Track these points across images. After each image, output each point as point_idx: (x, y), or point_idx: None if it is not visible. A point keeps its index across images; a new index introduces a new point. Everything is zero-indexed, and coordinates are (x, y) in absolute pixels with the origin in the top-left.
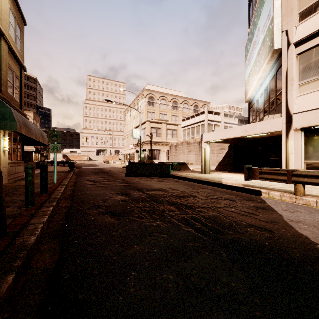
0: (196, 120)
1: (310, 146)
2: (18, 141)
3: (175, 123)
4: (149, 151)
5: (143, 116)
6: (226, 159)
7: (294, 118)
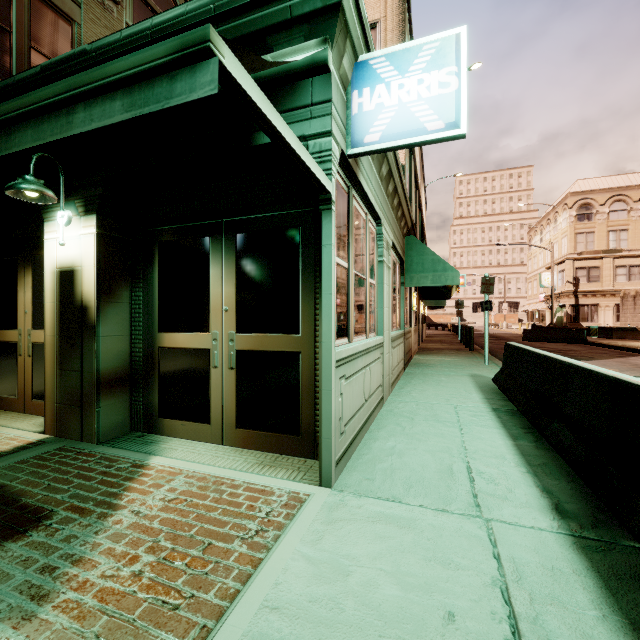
0: None
1: None
2: None
3: (635, 254)
4: (572, 308)
5: (567, 243)
6: None
7: None
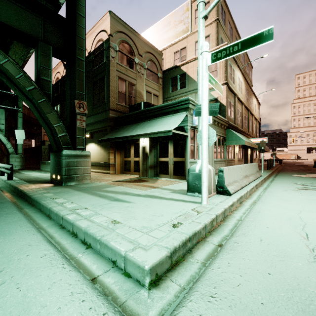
0: None
1: None
2: (258, 151)
3: None
4: None
5: None
6: None
7: None
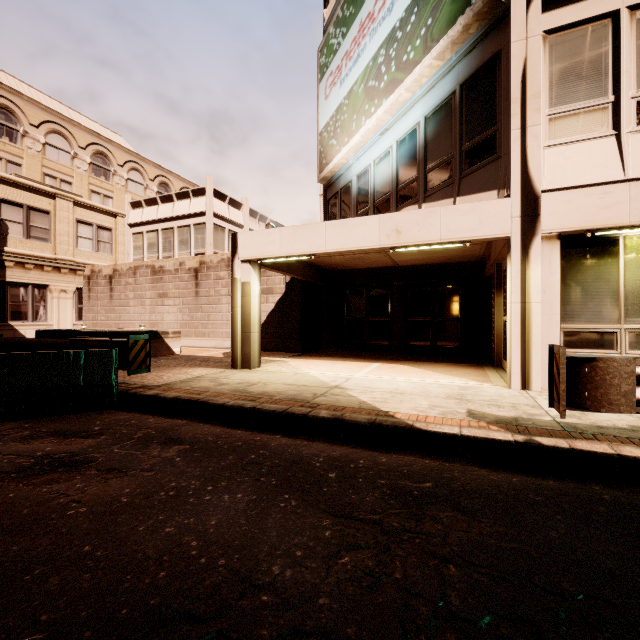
0: (178, 209)
1: (577, 286)
2: None
3: (106, 208)
4: None
5: None
6: (278, 319)
7: (546, 204)
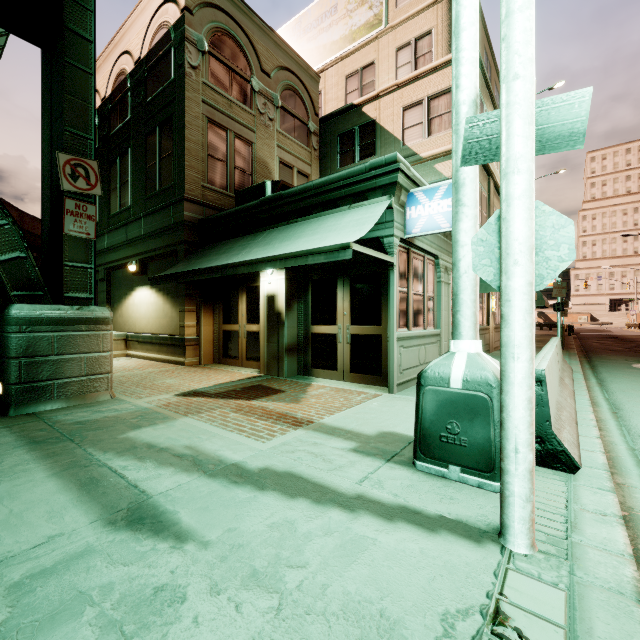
0: None
1: None
2: None
3: None
4: None
5: None
6: None
7: None
